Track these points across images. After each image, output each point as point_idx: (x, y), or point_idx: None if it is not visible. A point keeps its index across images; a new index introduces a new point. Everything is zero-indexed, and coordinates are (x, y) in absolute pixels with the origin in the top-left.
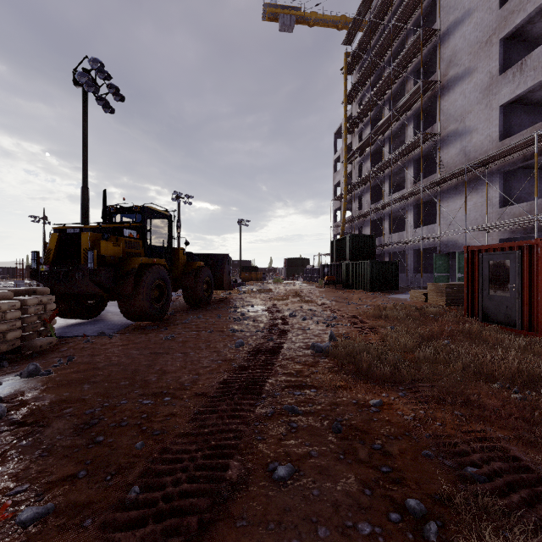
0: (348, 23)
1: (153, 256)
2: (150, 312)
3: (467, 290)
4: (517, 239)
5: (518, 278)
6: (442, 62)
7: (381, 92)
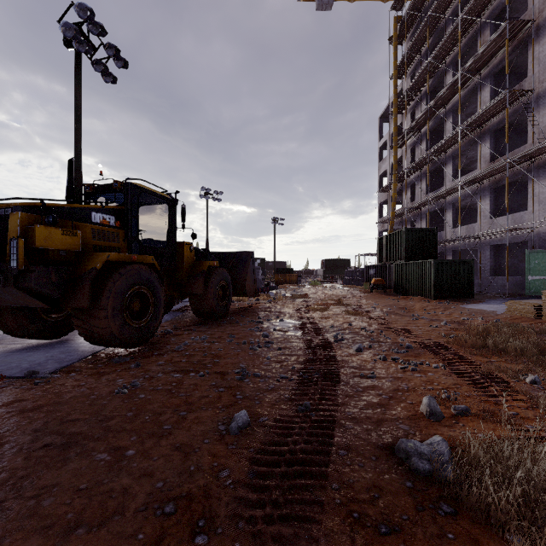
0: None
1: (143, 252)
2: (121, 334)
3: None
4: None
5: None
6: None
7: (443, 55)
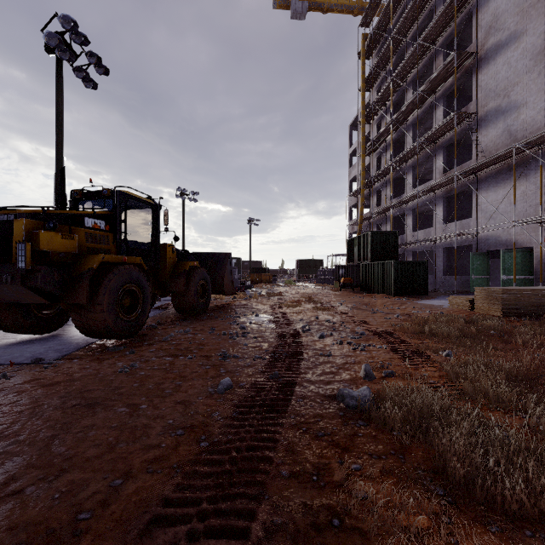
0: (364, 8)
1: (130, 253)
2: (115, 327)
3: None
4: None
5: None
6: (480, 30)
7: (404, 73)
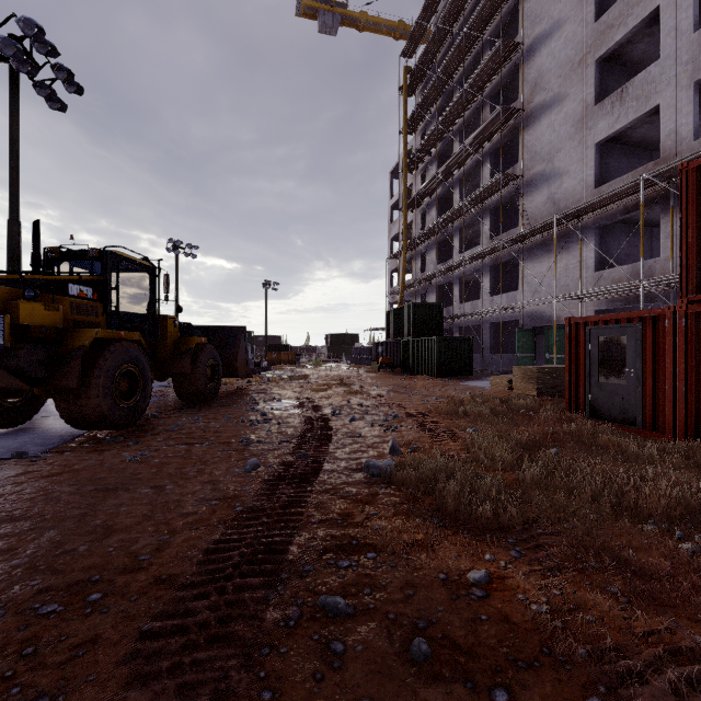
0: (408, 31)
1: (123, 327)
2: (111, 415)
3: (569, 377)
4: (614, 311)
5: (638, 360)
6: (526, 85)
7: (450, 120)
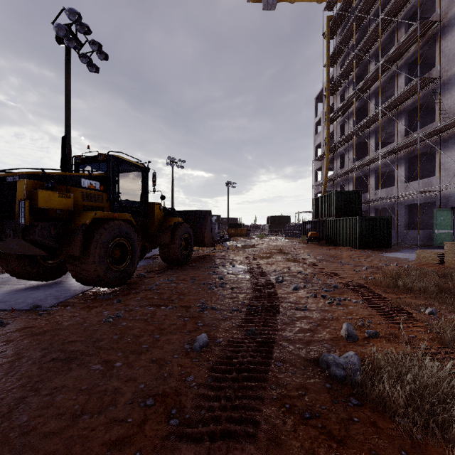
0: None
1: (122, 210)
2: (106, 276)
3: None
4: None
5: None
6: None
7: (366, 48)
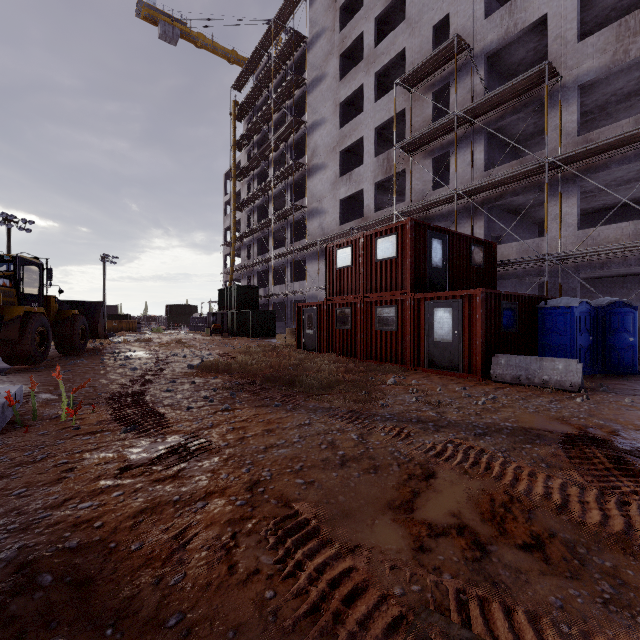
0: (240, 60)
1: (26, 304)
2: (34, 355)
3: (297, 332)
4: None
5: (316, 323)
6: (309, 149)
7: (266, 154)
